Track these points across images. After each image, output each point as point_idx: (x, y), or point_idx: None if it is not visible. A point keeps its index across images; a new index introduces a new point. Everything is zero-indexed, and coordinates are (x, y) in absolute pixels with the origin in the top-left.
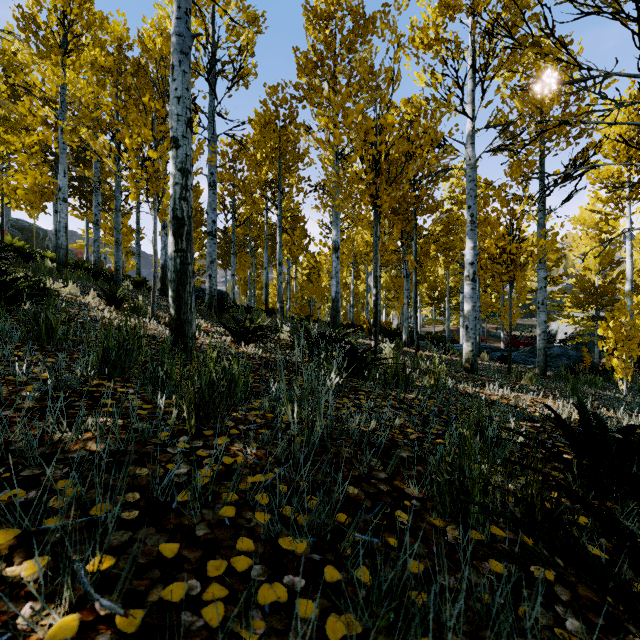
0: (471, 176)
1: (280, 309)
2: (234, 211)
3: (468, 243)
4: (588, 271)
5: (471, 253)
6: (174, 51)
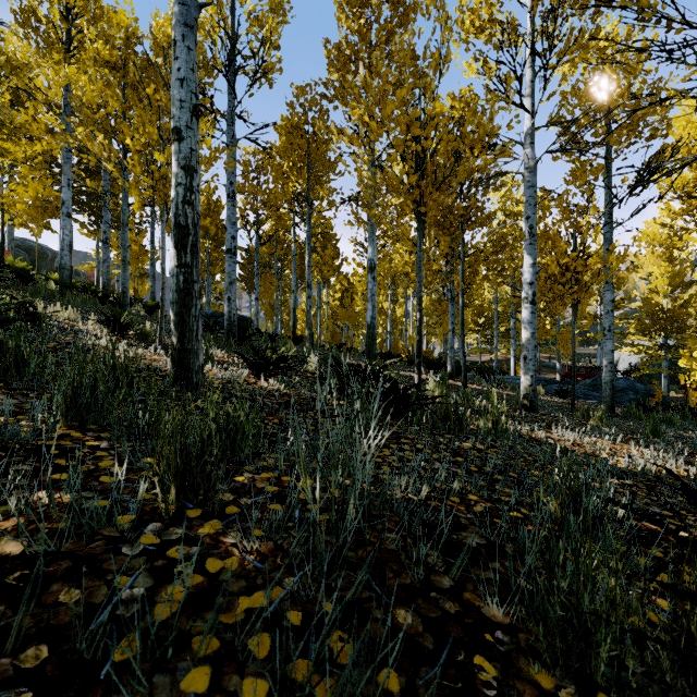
0: (530, 181)
1: (309, 337)
2: (258, 227)
3: (526, 259)
4: (655, 294)
5: (530, 271)
6: (176, 23)
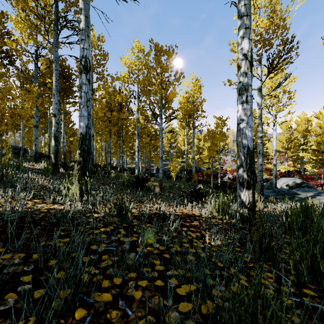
0: (137, 122)
1: (64, 158)
2: None
3: (137, 141)
4: (181, 146)
5: (137, 144)
6: (55, 90)
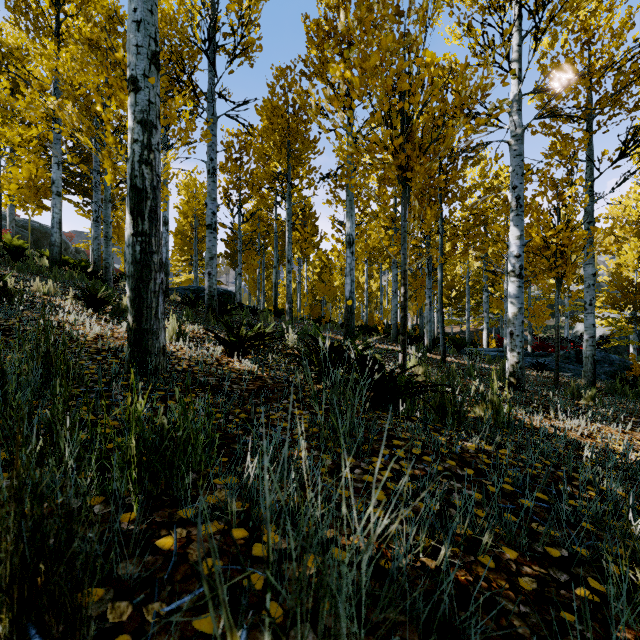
0: (517, 149)
1: (289, 310)
2: (240, 205)
3: (513, 231)
4: (624, 268)
5: (517, 243)
6: None
